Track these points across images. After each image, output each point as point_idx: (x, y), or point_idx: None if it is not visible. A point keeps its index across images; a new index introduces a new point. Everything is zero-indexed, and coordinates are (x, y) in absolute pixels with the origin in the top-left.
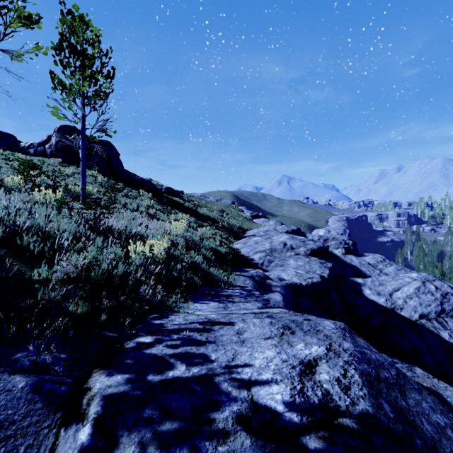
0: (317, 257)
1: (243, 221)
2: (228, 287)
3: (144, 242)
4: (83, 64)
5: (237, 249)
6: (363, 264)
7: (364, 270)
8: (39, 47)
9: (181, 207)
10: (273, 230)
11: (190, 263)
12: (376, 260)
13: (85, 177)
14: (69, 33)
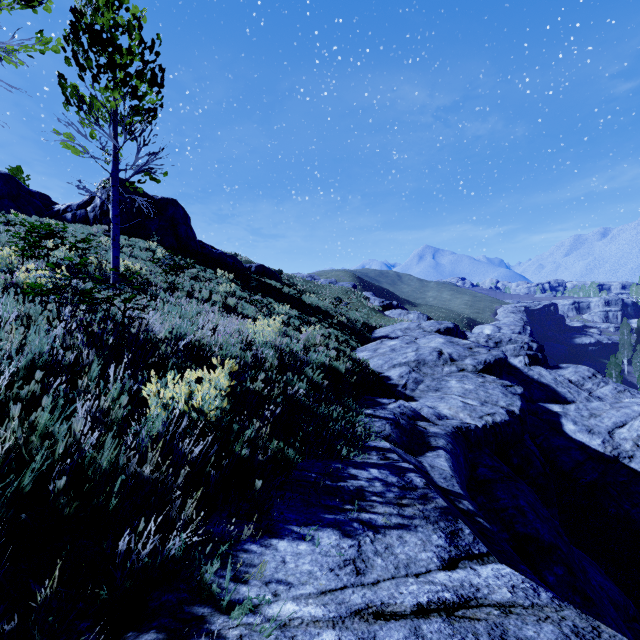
0: (494, 375)
1: (370, 314)
2: (355, 451)
3: (202, 361)
4: (110, 61)
5: (363, 361)
6: (560, 381)
7: (563, 391)
8: (47, 39)
9: (278, 293)
10: (416, 328)
11: (283, 399)
12: (580, 376)
13: (118, 248)
14: (90, 14)
